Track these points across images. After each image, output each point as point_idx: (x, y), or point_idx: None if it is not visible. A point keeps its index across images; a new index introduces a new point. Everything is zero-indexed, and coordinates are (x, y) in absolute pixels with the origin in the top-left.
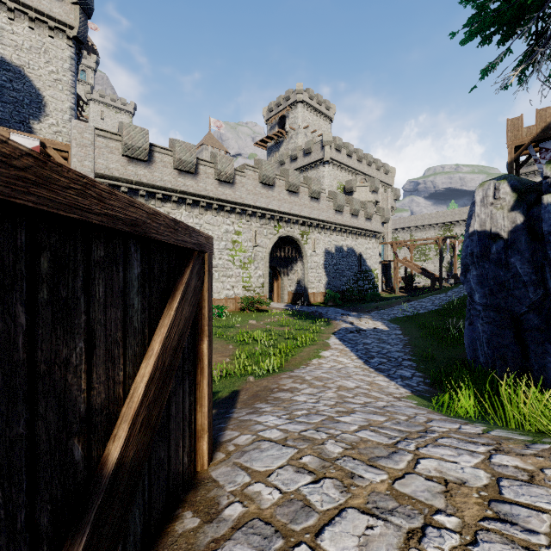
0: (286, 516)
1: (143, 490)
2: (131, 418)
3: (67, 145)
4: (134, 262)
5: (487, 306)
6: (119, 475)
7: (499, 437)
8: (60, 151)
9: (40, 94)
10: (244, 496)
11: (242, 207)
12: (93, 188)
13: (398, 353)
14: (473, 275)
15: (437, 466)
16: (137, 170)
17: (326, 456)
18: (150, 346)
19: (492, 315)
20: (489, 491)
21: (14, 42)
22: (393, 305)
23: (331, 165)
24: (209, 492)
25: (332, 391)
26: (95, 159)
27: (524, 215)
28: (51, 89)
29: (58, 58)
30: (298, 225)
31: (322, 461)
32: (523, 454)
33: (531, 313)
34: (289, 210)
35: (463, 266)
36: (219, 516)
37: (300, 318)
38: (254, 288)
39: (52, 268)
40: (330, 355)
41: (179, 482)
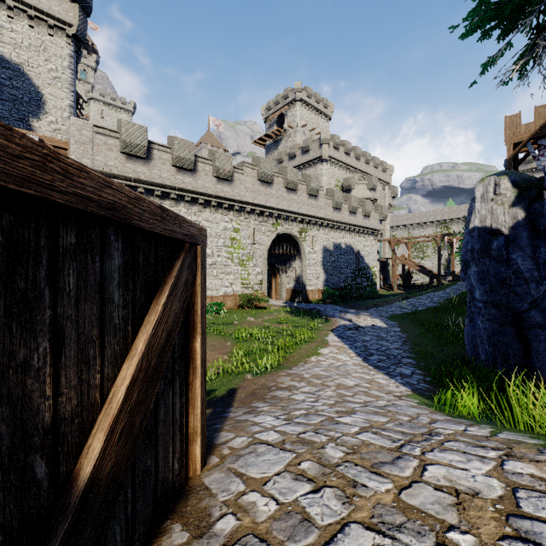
0: (283, 531)
1: (125, 503)
2: (108, 427)
3: (66, 142)
4: (114, 251)
5: (488, 303)
6: (92, 492)
7: (509, 441)
8: (59, 148)
9: (39, 92)
10: (238, 507)
11: (240, 205)
12: (56, 161)
13: (397, 350)
14: (474, 271)
15: (446, 473)
16: (135, 167)
17: (326, 462)
18: (133, 345)
19: (492, 312)
20: (505, 503)
21: (13, 40)
22: (391, 302)
23: (329, 163)
24: (201, 502)
25: (331, 389)
26: (93, 156)
27: (526, 211)
28: (50, 87)
29: (57, 56)
30: (296, 223)
31: (322, 468)
32: (538, 460)
33: (533, 310)
34: (288, 207)
35: (463, 262)
36: (210, 531)
37: (299, 316)
38: (252, 285)
39: (4, 254)
40: (328, 353)
41: (168, 490)
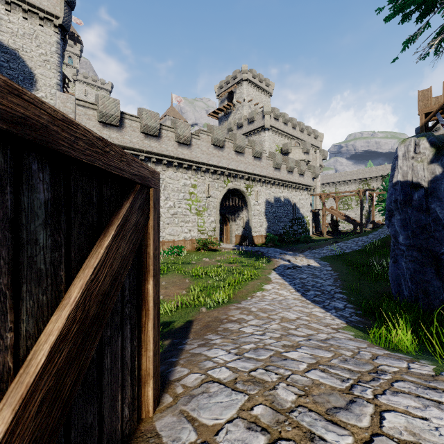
0: None
1: None
2: (18, 400)
3: None
4: (38, 183)
5: (410, 247)
6: None
7: None
8: None
9: (31, 72)
10: None
11: (197, 165)
12: None
13: (330, 286)
14: (397, 219)
15: (407, 424)
16: (110, 133)
17: (279, 406)
18: (67, 292)
19: (414, 254)
20: None
21: (10, 29)
22: (322, 245)
23: (270, 131)
24: None
25: (276, 322)
26: None
27: (443, 167)
28: (41, 68)
29: (46, 42)
30: (243, 180)
31: (275, 414)
32: None
33: None
34: (236, 167)
35: (388, 211)
36: None
37: (246, 257)
38: (207, 232)
39: None
40: (271, 289)
41: (117, 440)
